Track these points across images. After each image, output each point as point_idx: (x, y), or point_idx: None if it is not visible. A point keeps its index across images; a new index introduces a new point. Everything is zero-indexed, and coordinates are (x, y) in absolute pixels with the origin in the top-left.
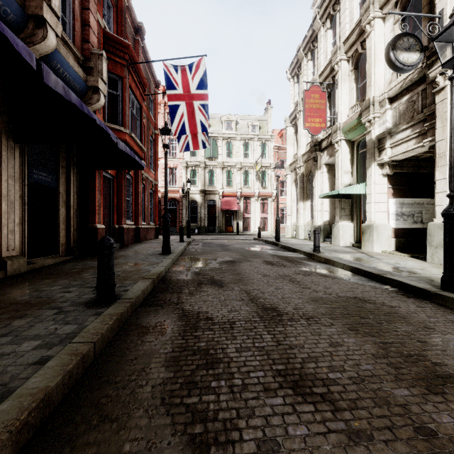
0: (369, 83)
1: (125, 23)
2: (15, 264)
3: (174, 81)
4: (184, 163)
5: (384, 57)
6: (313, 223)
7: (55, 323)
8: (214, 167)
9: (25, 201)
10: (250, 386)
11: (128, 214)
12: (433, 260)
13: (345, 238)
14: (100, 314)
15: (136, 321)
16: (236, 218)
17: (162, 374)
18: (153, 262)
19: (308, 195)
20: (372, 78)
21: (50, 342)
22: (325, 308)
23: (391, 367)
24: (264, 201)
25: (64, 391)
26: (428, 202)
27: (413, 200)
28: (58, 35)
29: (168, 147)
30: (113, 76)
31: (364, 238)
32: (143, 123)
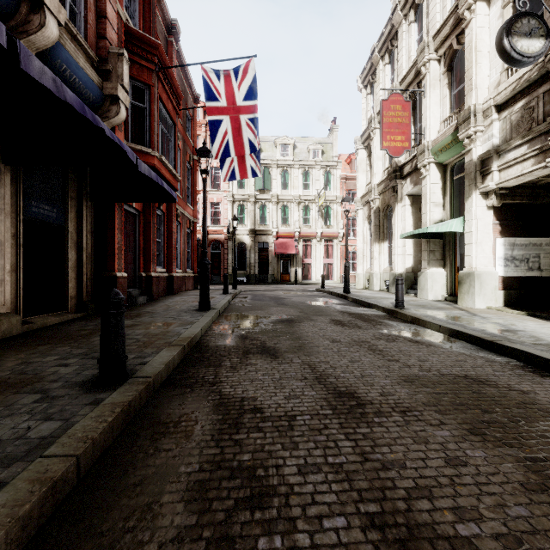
0: (469, 87)
1: (154, 19)
2: (5, 325)
3: (215, 89)
4: (229, 197)
5: (488, 53)
6: (392, 271)
7: (31, 417)
8: (267, 201)
9: (21, 241)
10: (324, 549)
11: (159, 259)
12: None
13: (435, 290)
14: (99, 403)
15: (152, 413)
16: (294, 265)
17: (177, 519)
18: (186, 321)
19: (386, 235)
20: (472, 80)
21: (11, 453)
22: (426, 394)
23: None
24: (329, 243)
25: None
26: (548, 243)
27: (527, 240)
28: (61, 23)
29: (207, 172)
30: (139, 84)
31: (462, 290)
32: (178, 146)
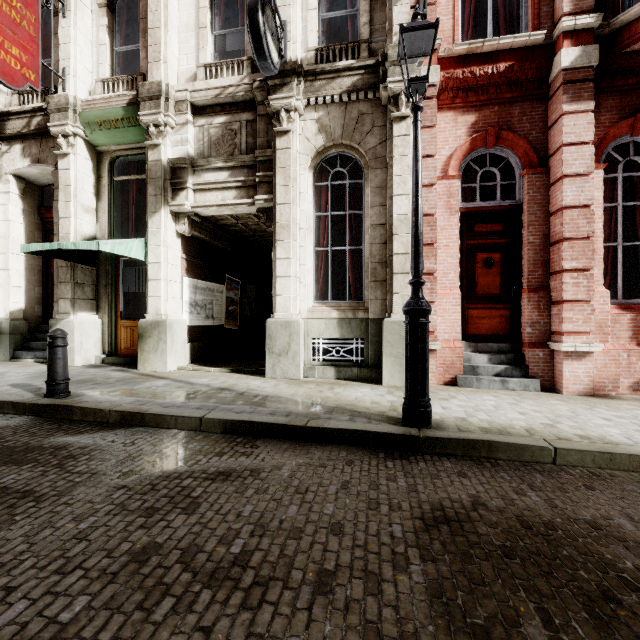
0: (157, 54)
1: None
2: None
3: None
4: None
5: (178, 29)
6: None
7: None
8: None
9: None
10: None
11: None
12: (275, 374)
13: (87, 349)
14: None
15: None
16: None
17: None
18: None
19: None
20: (162, 47)
21: None
22: None
23: None
24: None
25: None
26: (218, 289)
27: (206, 283)
28: None
29: None
30: None
31: (147, 347)
32: None
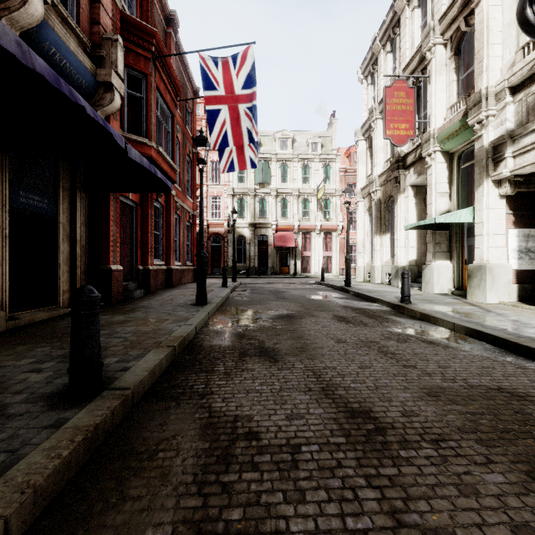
0: (480, 69)
1: (152, 8)
2: None
3: (213, 78)
4: (229, 190)
5: (501, 32)
6: (394, 263)
7: None
8: (266, 194)
9: (7, 233)
10: None
11: (158, 252)
12: None
13: (441, 283)
14: (61, 425)
15: (126, 436)
16: (293, 257)
17: None
18: (181, 316)
19: (387, 227)
20: (483, 62)
21: None
22: (458, 415)
23: None
24: (328, 235)
25: None
26: None
27: None
28: (47, 1)
29: (204, 162)
30: (135, 73)
31: (472, 284)
32: (177, 139)
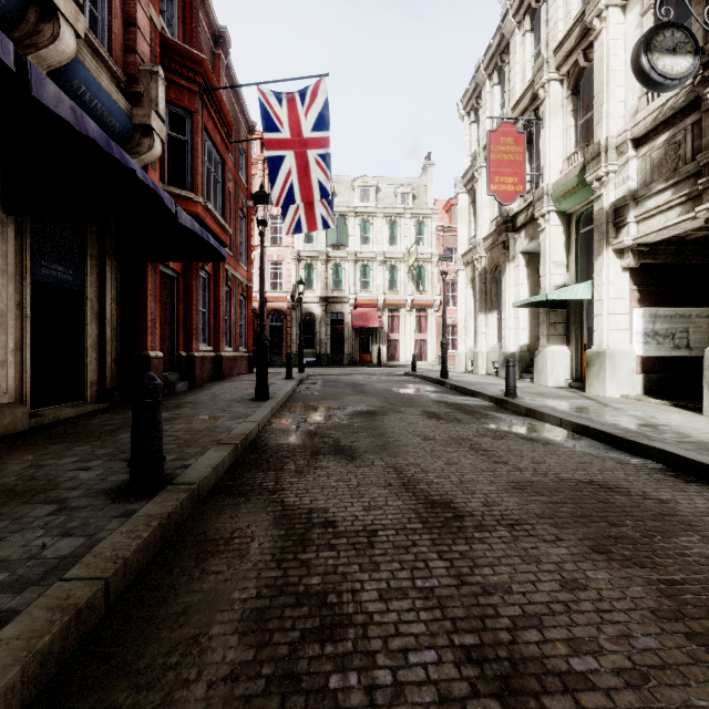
0: (599, 115)
1: (197, 26)
2: (8, 418)
3: (275, 117)
4: (294, 254)
5: (624, 72)
6: (502, 349)
7: (46, 533)
8: (342, 259)
9: (27, 312)
10: (409, 688)
11: (204, 334)
12: None
13: (557, 374)
14: (131, 515)
15: (197, 527)
16: (377, 341)
17: (231, 653)
18: (239, 413)
19: (494, 303)
20: (603, 107)
21: (23, 576)
22: (540, 504)
23: (697, 642)
24: (422, 313)
25: (28, 694)
26: (699, 313)
27: (673, 310)
28: (79, 34)
29: (265, 224)
30: (178, 110)
31: (591, 374)
32: (228, 189)
